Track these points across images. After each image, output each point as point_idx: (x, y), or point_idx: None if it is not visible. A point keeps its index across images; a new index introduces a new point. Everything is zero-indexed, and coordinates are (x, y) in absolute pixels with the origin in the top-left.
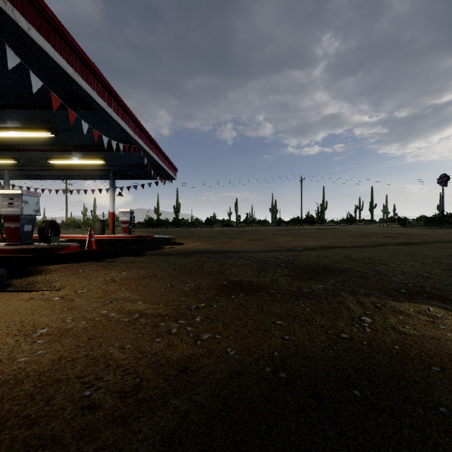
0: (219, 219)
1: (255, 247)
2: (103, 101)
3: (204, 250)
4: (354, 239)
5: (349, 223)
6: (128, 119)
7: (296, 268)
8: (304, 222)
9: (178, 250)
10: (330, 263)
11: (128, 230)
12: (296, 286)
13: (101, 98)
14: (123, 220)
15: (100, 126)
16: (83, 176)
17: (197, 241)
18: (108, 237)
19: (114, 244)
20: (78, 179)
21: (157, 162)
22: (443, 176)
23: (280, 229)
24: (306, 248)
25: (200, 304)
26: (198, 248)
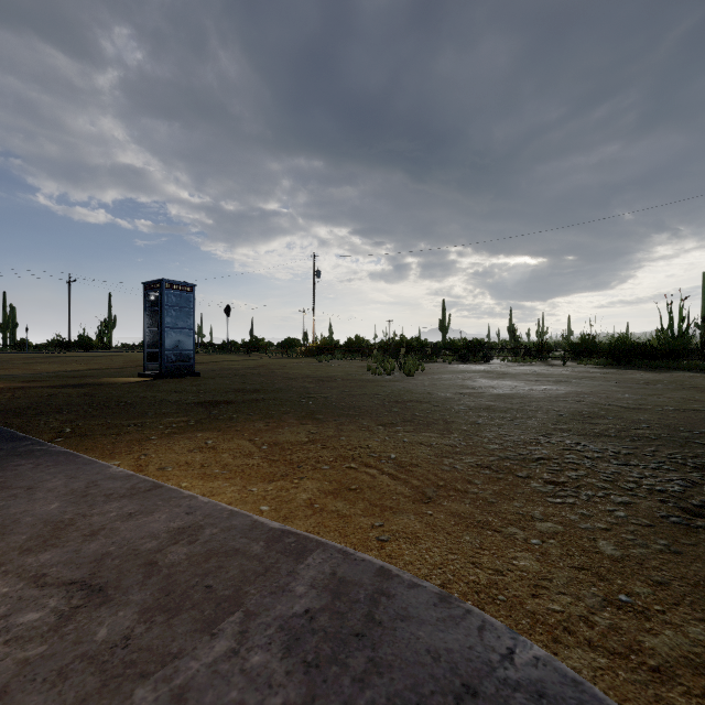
0: None
1: (15, 373)
2: None
3: None
4: (125, 364)
5: None
6: None
7: (65, 377)
8: (74, 347)
9: None
10: (89, 375)
11: None
12: (66, 379)
13: None
14: None
15: None
16: None
17: None
18: None
19: None
20: None
21: None
22: (228, 307)
23: (34, 356)
24: (74, 370)
25: (20, 383)
26: None
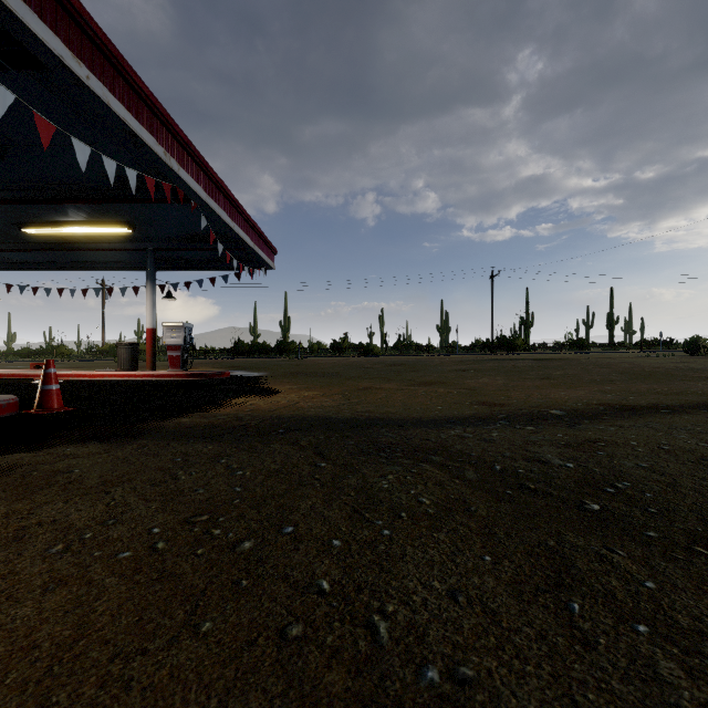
0: (354, 344)
1: (437, 405)
2: (56, 36)
3: (313, 416)
4: (652, 384)
5: (577, 349)
6: (149, 114)
7: (699, 552)
8: (497, 348)
9: (249, 415)
10: None
11: (180, 362)
12: None
13: (48, 27)
14: (170, 344)
15: (89, 134)
16: (106, 263)
17: (308, 385)
18: (141, 376)
19: (130, 392)
20: (97, 268)
21: (231, 227)
22: None
23: (465, 359)
24: (570, 410)
25: None
26: (301, 407)
